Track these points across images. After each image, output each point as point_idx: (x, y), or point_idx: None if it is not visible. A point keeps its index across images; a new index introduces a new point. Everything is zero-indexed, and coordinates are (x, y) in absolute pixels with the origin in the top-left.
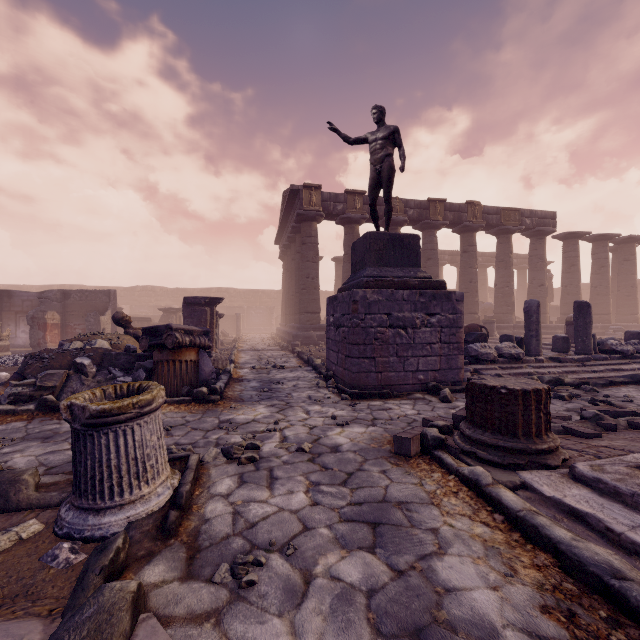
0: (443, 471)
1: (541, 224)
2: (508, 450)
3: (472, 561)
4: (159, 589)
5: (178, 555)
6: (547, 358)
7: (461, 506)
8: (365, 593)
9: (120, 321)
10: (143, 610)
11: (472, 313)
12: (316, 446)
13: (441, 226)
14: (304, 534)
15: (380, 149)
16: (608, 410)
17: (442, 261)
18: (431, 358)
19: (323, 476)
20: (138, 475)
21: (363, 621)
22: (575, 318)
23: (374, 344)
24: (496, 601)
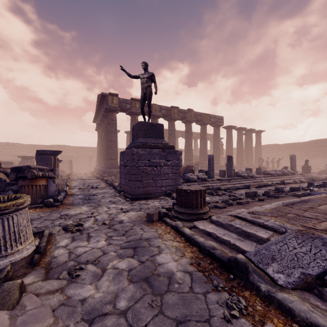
0: (166, 225)
1: (218, 121)
2: (190, 214)
3: (170, 254)
4: (31, 285)
5: (40, 272)
6: (216, 179)
7: (170, 237)
8: (128, 271)
9: None
10: (24, 292)
11: (190, 160)
12: (112, 222)
13: (176, 119)
14: (103, 256)
15: (145, 82)
16: (232, 198)
17: (178, 135)
18: (168, 180)
19: (114, 233)
20: (16, 240)
21: (125, 279)
22: (227, 162)
23: (142, 174)
24: (176, 264)
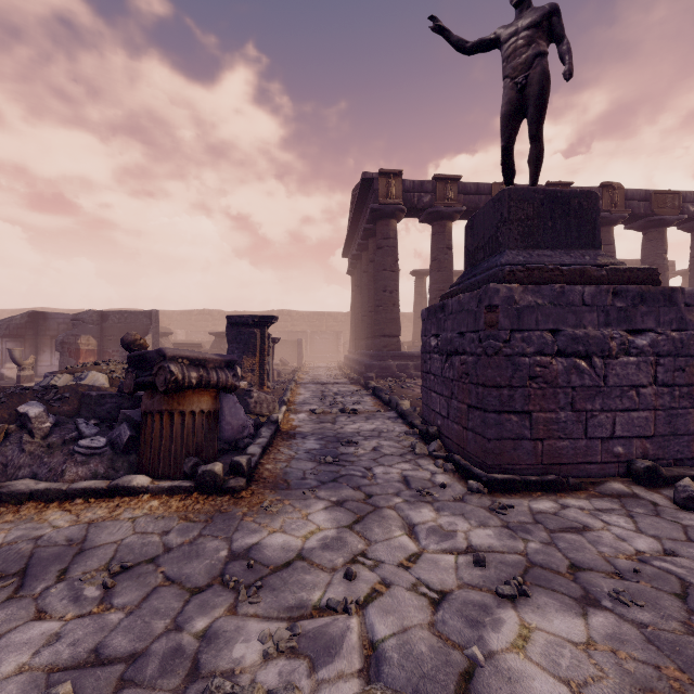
0: None
1: None
2: None
3: None
4: None
5: None
6: None
7: None
8: None
9: (131, 345)
10: None
11: None
12: None
13: None
14: None
15: (525, 46)
16: None
17: None
18: (638, 414)
19: None
20: None
21: None
22: None
23: (528, 387)
24: None
